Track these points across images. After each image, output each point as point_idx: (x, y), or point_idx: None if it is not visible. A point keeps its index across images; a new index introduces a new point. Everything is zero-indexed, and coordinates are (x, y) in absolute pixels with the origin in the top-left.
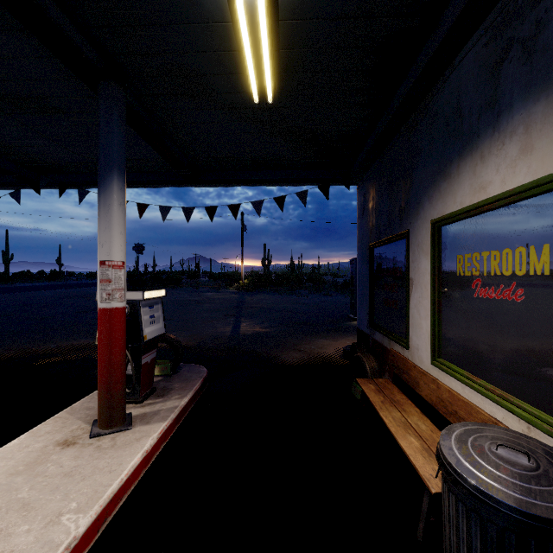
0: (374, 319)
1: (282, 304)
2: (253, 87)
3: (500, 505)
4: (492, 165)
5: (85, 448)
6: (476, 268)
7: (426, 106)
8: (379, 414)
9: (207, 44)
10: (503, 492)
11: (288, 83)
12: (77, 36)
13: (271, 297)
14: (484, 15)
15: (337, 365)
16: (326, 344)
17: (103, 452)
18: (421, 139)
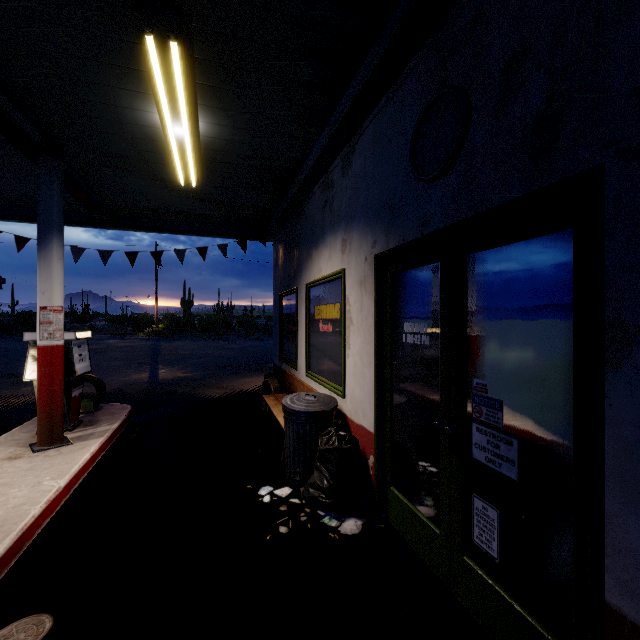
0: (283, 353)
1: (207, 350)
2: (181, 178)
3: (296, 412)
4: (323, 259)
5: (35, 458)
6: (321, 314)
7: (304, 208)
8: (271, 409)
9: (145, 148)
10: (298, 407)
11: (208, 175)
12: (30, 129)
13: (194, 343)
14: (320, 177)
15: (255, 395)
16: (248, 381)
17: (53, 457)
18: (302, 228)
